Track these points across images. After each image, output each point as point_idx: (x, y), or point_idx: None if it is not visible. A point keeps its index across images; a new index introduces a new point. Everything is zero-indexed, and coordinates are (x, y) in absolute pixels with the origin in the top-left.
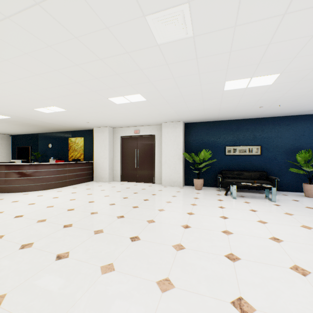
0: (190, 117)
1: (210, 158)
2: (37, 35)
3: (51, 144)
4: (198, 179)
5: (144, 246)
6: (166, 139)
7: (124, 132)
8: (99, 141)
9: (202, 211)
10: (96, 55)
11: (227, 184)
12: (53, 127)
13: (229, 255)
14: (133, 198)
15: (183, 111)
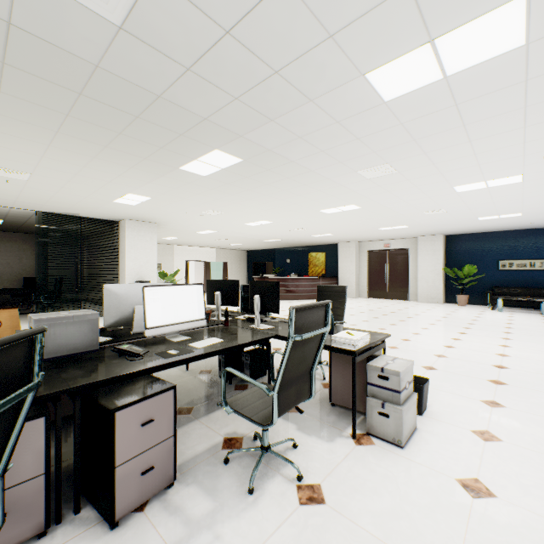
0: (451, 231)
1: (478, 273)
2: (366, 218)
3: (289, 259)
4: (461, 295)
5: (417, 319)
6: (423, 254)
7: (371, 246)
8: (344, 256)
9: (459, 314)
10: (388, 219)
11: (497, 301)
12: (299, 244)
13: (469, 323)
14: (394, 307)
15: (443, 229)
